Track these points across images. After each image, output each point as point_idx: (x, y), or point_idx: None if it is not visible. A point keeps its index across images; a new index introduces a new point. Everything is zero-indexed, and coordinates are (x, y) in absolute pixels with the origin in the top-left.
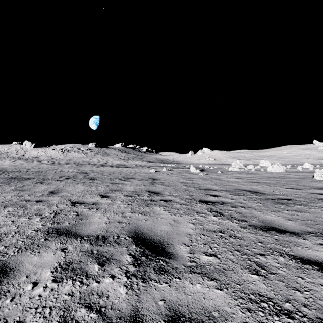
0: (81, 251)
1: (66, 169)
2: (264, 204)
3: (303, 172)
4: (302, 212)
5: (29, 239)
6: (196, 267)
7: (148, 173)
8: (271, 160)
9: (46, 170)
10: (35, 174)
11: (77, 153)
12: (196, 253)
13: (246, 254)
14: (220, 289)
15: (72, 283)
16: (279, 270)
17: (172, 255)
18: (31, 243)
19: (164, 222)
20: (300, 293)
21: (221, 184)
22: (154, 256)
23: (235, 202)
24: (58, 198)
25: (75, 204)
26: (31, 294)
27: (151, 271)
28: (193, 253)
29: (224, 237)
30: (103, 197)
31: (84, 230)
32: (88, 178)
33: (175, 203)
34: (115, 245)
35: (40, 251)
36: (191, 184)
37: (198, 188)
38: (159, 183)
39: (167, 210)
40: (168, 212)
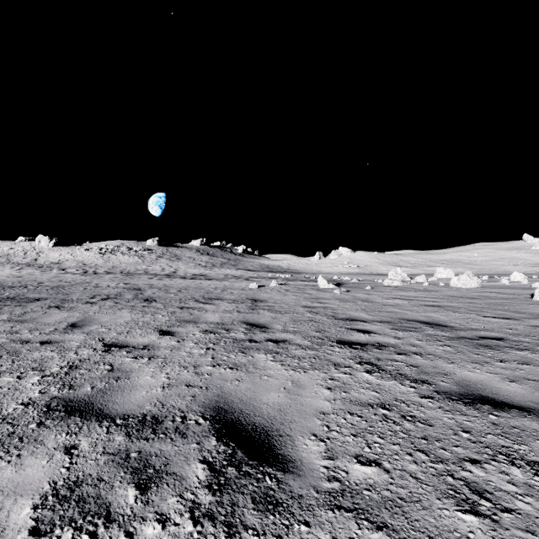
0: (105, 452)
1: (106, 282)
2: (456, 348)
3: (512, 289)
4: (530, 364)
5: (6, 425)
6: (342, 493)
7: (245, 290)
8: (453, 268)
9: (70, 284)
10: (50, 291)
11: (127, 255)
12: (338, 457)
13: (441, 459)
14: None
15: None
16: (518, 502)
17: (290, 462)
18: (9, 432)
19: (274, 386)
20: None
21: (374, 310)
22: (254, 464)
23: (403, 343)
24: (82, 336)
25: (112, 347)
26: None
27: (247, 505)
28: (332, 458)
29: (391, 420)
30: (164, 334)
31: (119, 404)
32: (140, 299)
33: (293, 346)
34: (175, 438)
35: (22, 452)
36: (321, 309)
37: (333, 317)
38: (265, 309)
39: (280, 361)
40: (282, 364)
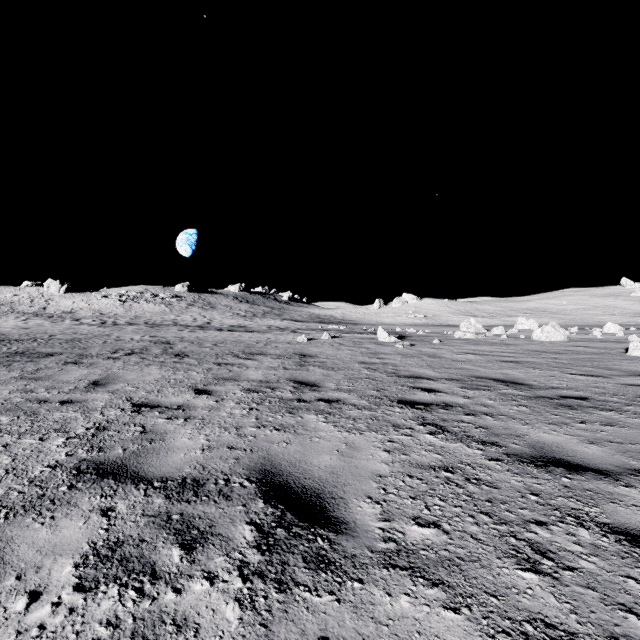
0: (145, 514)
1: (129, 335)
2: (532, 408)
3: (604, 342)
4: (614, 425)
5: (35, 488)
6: (398, 553)
7: (292, 344)
8: (537, 318)
9: (87, 337)
10: (65, 345)
11: (152, 303)
12: (395, 518)
13: (506, 521)
14: (455, 609)
15: (119, 595)
16: (582, 561)
17: (343, 523)
18: (38, 495)
19: (326, 448)
20: (638, 619)
21: (442, 367)
22: (305, 526)
23: (473, 403)
24: (107, 396)
25: (142, 407)
26: (22, 623)
27: (298, 564)
28: (389, 520)
29: (454, 483)
30: (200, 393)
31: (155, 467)
32: (170, 355)
33: (348, 406)
34: (219, 501)
35: (56, 514)
36: (380, 366)
37: (394, 374)
38: (316, 365)
39: (332, 422)
40: (335, 425)
